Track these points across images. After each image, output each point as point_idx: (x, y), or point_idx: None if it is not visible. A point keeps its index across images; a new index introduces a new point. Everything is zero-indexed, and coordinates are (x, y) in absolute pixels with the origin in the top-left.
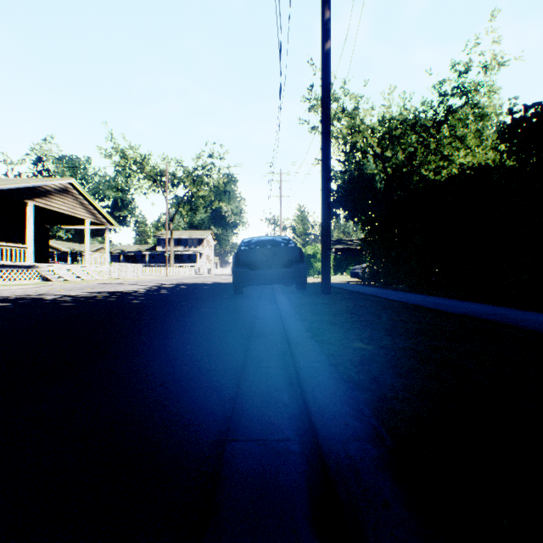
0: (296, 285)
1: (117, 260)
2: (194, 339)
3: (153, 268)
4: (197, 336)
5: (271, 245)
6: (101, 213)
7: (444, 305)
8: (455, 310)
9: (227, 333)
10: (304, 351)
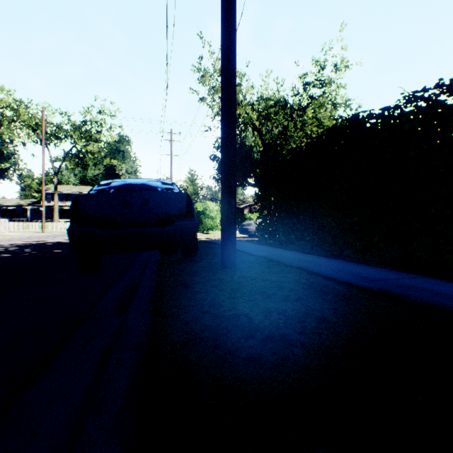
0: (183, 249)
1: None
2: None
3: (33, 223)
4: None
5: (141, 190)
6: None
7: None
8: None
9: None
10: None
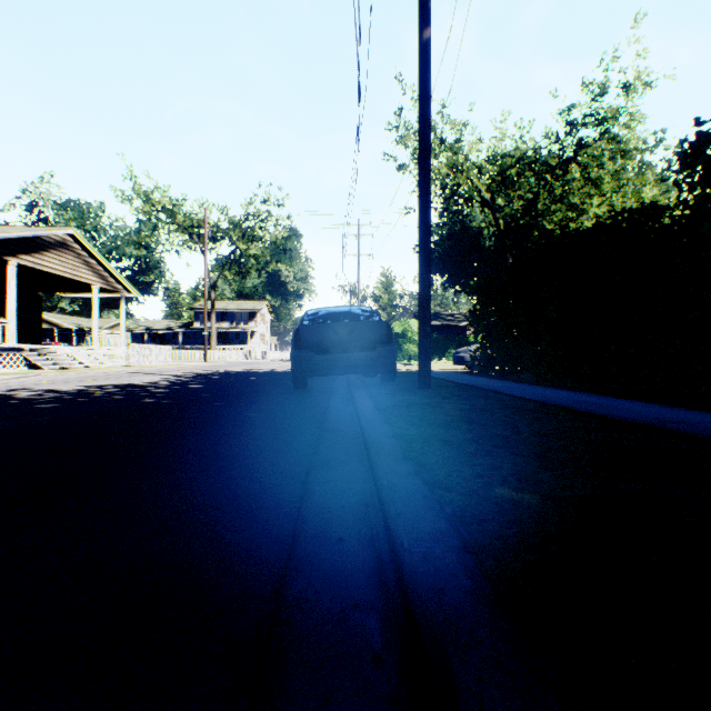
0: (381, 375)
1: (140, 341)
2: (216, 472)
3: (189, 351)
4: (222, 465)
5: (346, 319)
6: (114, 276)
7: (600, 406)
8: (622, 414)
9: (274, 457)
10: (407, 510)
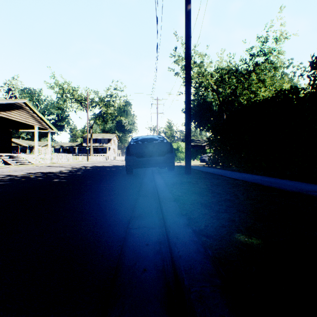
0: (167, 168)
1: (58, 152)
2: (79, 221)
3: (80, 156)
4: (84, 217)
5: (151, 141)
6: (45, 122)
7: (273, 182)
8: (286, 187)
9: (112, 212)
10: (185, 253)
